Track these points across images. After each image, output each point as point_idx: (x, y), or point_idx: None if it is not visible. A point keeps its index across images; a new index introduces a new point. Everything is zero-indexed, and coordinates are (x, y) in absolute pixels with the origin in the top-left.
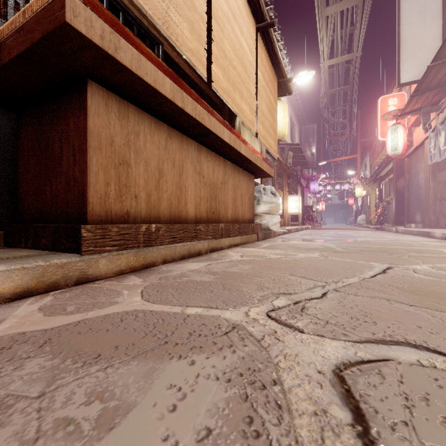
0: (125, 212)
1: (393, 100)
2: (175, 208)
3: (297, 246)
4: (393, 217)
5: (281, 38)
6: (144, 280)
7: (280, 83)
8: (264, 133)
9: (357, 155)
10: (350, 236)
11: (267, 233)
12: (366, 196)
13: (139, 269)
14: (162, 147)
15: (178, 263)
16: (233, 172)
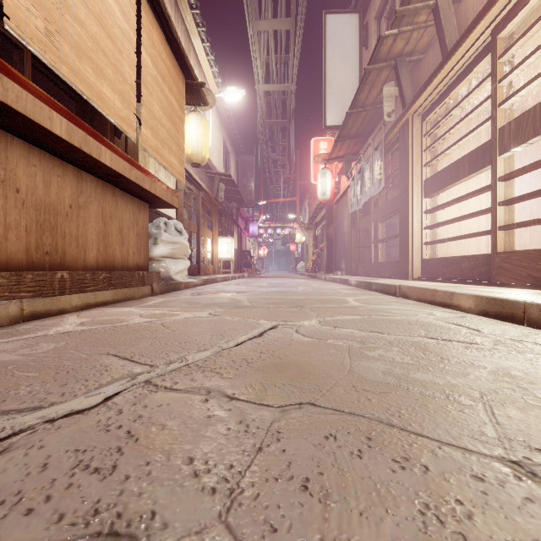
0: None
1: (324, 143)
2: None
3: (199, 301)
4: (325, 265)
5: (207, 39)
6: None
7: (189, 86)
8: (157, 144)
9: (297, 197)
10: (278, 285)
11: (173, 284)
12: (305, 242)
13: None
14: None
15: None
16: (100, 192)
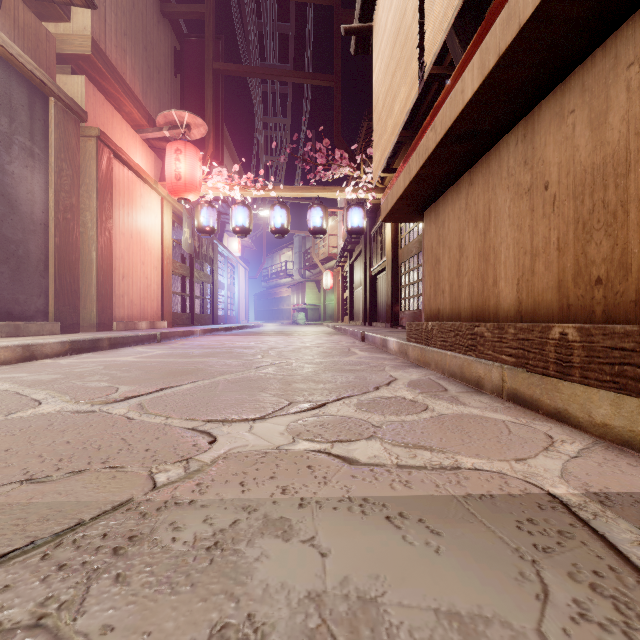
0: (437, 309)
1: None
2: (478, 294)
3: None
4: None
5: None
6: (385, 363)
7: None
8: None
9: None
10: None
11: None
12: None
13: (422, 365)
14: (463, 211)
15: (434, 375)
16: None
